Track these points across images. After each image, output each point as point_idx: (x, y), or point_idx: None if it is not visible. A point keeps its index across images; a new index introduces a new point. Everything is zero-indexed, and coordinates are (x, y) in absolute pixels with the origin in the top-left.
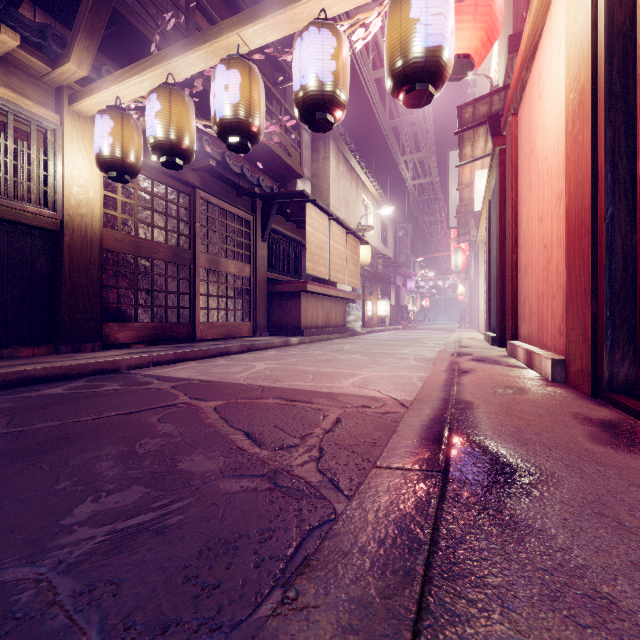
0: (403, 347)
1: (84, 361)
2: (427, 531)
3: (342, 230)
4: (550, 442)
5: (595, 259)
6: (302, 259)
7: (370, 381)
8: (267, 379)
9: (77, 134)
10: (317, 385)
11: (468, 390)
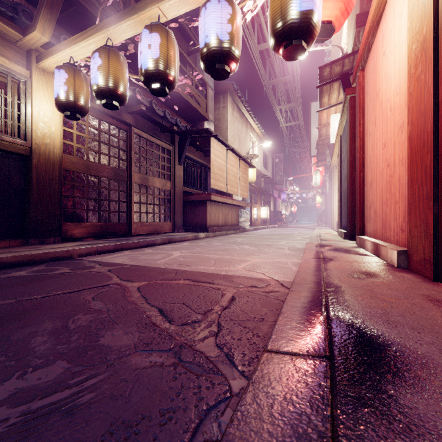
0: (279, 240)
1: (45, 251)
2: (327, 440)
3: (236, 157)
4: (416, 324)
5: (436, 171)
6: (208, 178)
7: (257, 266)
8: (180, 264)
9: (42, 85)
10: (217, 269)
11: (334, 275)
